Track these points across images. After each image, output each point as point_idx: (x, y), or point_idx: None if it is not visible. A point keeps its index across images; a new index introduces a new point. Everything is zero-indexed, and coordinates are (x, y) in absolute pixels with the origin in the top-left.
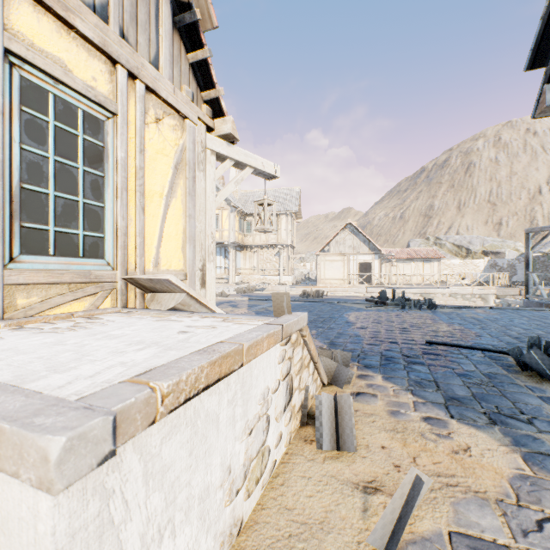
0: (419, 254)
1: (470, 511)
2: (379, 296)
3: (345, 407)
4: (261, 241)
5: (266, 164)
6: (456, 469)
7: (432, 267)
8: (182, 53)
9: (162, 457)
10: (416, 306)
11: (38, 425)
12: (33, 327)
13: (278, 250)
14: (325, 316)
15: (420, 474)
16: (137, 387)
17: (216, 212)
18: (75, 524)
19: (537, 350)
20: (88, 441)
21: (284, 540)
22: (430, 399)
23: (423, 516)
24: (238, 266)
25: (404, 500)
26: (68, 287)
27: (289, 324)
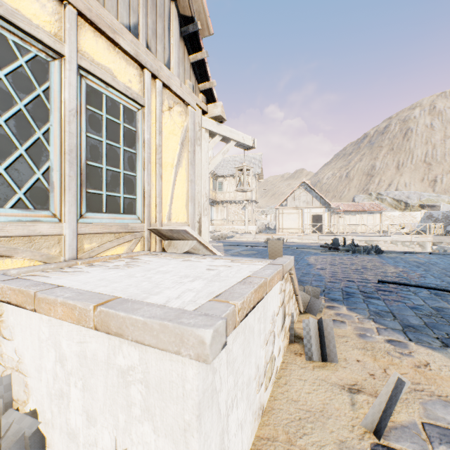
0: (363, 208)
1: (436, 409)
2: (332, 243)
3: (327, 329)
4: (230, 198)
5: (246, 138)
6: (420, 379)
7: (375, 218)
8: (185, 55)
9: (233, 352)
10: (364, 251)
11: (188, 323)
12: (100, 265)
13: (244, 205)
14: None
15: (401, 377)
16: (223, 304)
17: None
18: (204, 386)
19: None
20: (218, 334)
21: (296, 421)
22: (389, 326)
23: (399, 410)
24: (211, 218)
25: (388, 396)
26: (114, 236)
27: (285, 264)
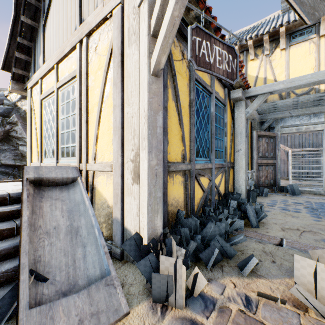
0: None
1: None
2: None
3: None
4: None
5: None
6: None
7: None
8: None
9: None
10: None
11: None
12: None
13: None
14: None
15: None
16: None
17: None
18: None
19: None
20: None
21: None
22: None
23: None
24: None
25: None
26: None
27: None
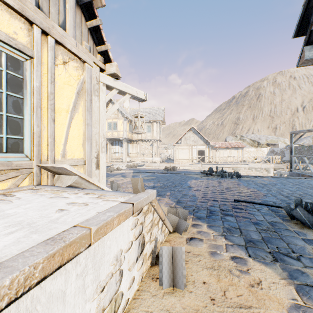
0: (232, 145)
1: None
2: (208, 170)
3: (178, 256)
4: (142, 137)
5: (139, 92)
6: (252, 301)
7: (239, 152)
8: (83, 21)
9: None
10: (229, 176)
11: None
12: None
13: (152, 142)
14: (176, 183)
15: None
16: None
17: (116, 120)
18: None
19: (300, 208)
20: None
21: None
22: (236, 242)
23: None
24: (128, 152)
25: None
26: None
27: (139, 201)
